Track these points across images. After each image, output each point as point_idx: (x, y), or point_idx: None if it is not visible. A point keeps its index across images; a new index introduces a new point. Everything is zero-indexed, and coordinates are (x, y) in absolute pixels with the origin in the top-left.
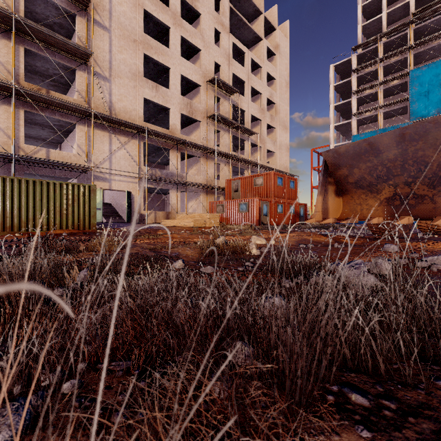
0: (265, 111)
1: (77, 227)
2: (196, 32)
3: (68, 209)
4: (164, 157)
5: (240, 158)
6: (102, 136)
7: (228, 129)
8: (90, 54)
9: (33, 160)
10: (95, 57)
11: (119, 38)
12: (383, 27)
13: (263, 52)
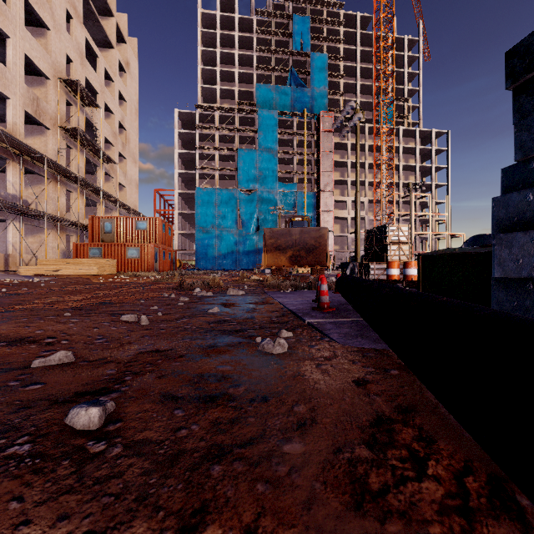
0: (118, 137)
1: None
2: (45, 3)
3: None
4: None
5: (101, 190)
6: None
7: (82, 148)
8: None
9: None
10: None
11: None
12: (217, 99)
13: (115, 64)
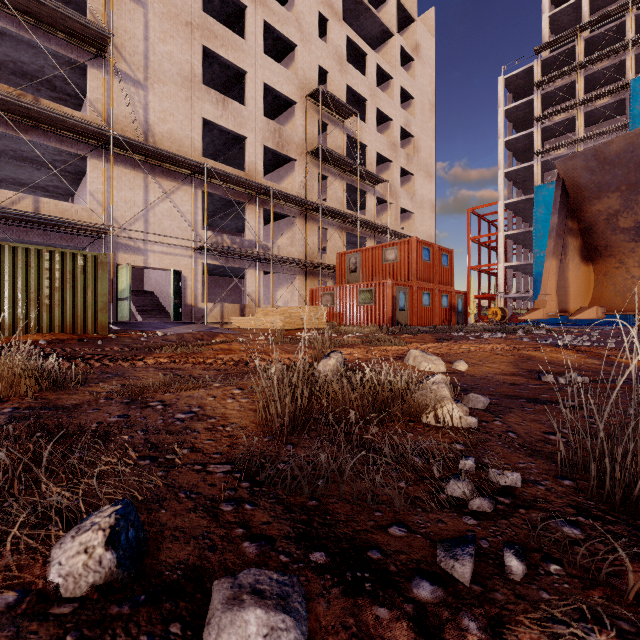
0: (398, 148)
1: (71, 329)
2: (289, 17)
3: (53, 296)
4: (238, 218)
5: (359, 219)
6: (132, 178)
7: (340, 173)
8: (108, 36)
9: (3, 214)
10: (120, 47)
11: (161, 17)
12: (583, 16)
13: (395, 54)
